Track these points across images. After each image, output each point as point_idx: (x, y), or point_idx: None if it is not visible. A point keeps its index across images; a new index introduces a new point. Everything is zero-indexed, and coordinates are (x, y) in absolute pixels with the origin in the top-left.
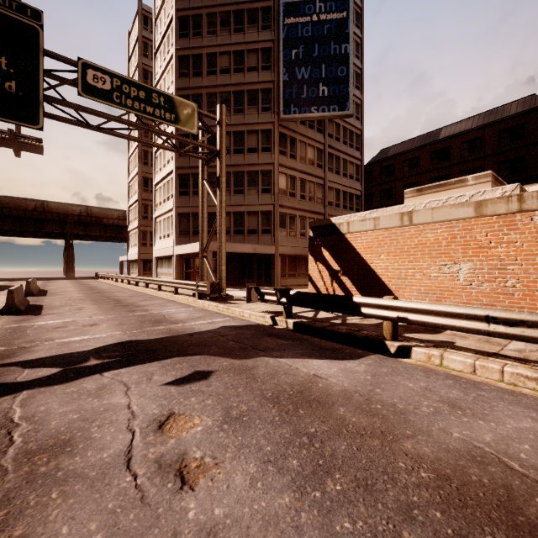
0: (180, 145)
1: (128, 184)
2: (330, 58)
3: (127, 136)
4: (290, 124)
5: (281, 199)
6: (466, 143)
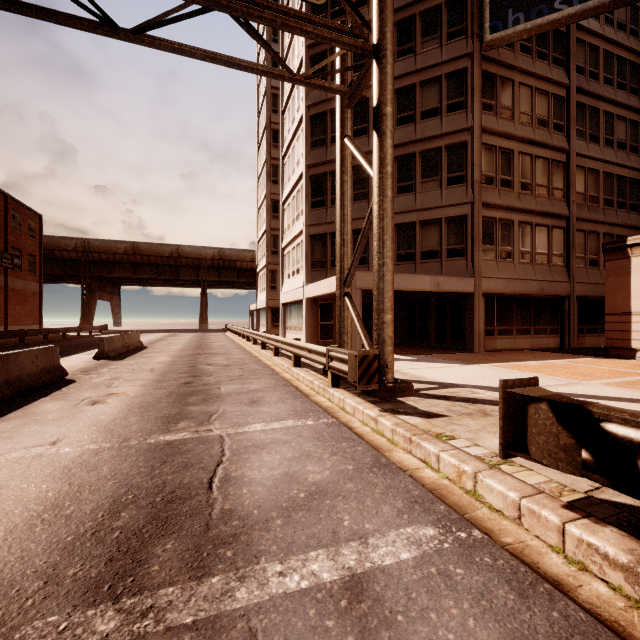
0: (312, 132)
1: (257, 214)
2: None
3: (190, 48)
4: (502, 55)
5: (484, 193)
6: None
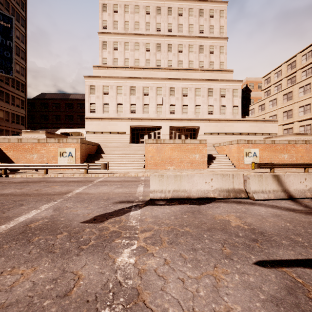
0: None
1: None
2: None
3: None
4: None
5: None
6: (79, 104)
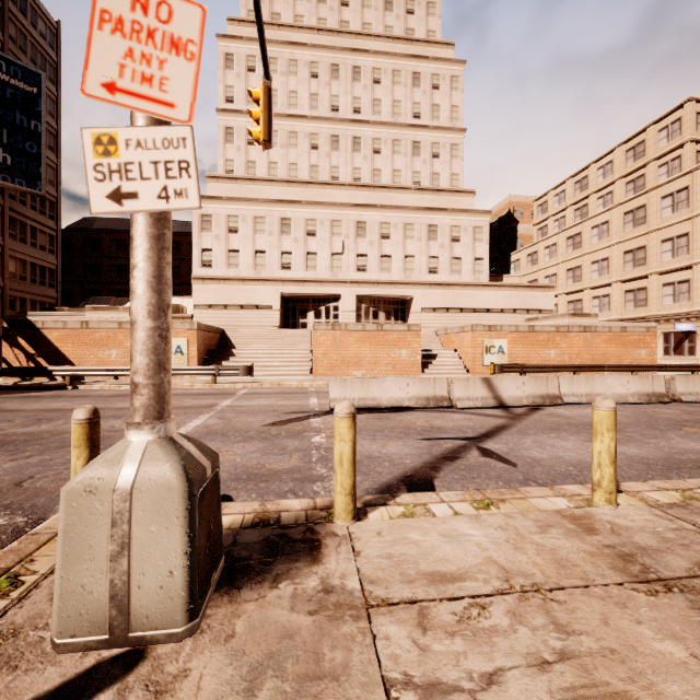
0: None
1: None
2: (16, 127)
3: None
4: None
5: None
6: None
